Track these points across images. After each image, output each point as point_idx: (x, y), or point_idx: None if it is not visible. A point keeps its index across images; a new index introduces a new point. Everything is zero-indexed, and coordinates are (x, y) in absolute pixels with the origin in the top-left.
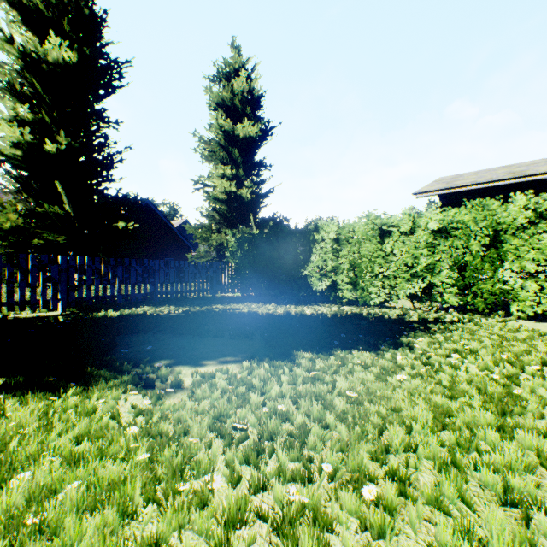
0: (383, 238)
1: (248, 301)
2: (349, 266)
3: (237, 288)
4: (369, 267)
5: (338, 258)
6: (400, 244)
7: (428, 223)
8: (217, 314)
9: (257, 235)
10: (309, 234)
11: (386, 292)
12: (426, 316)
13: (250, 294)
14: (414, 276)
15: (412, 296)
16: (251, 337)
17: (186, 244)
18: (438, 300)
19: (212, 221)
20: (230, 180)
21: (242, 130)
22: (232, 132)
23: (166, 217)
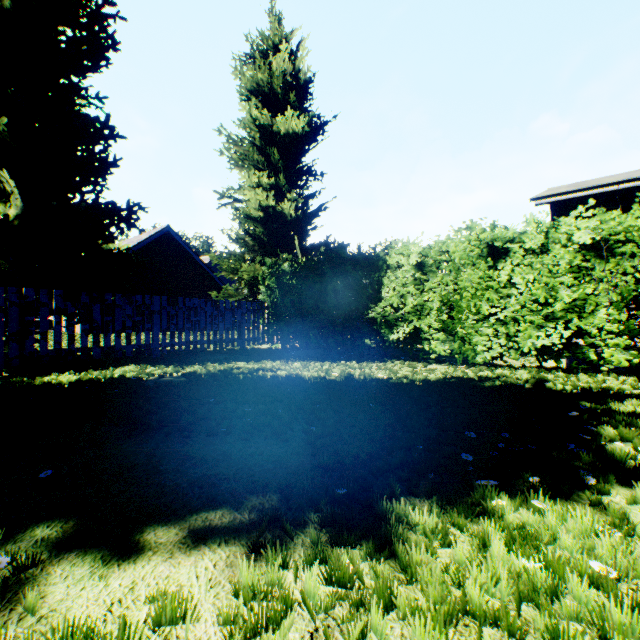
0: (494, 260)
1: (289, 356)
2: (439, 304)
3: (275, 337)
4: (472, 306)
5: (423, 293)
6: (526, 268)
7: (573, 234)
8: (234, 381)
9: (303, 263)
10: (378, 259)
11: (502, 344)
12: (583, 385)
13: (294, 345)
14: (549, 319)
15: (542, 349)
16: (284, 436)
17: (217, 282)
18: (593, 357)
19: (244, 248)
20: (267, 193)
21: (283, 123)
22: (269, 128)
23: (191, 249)
